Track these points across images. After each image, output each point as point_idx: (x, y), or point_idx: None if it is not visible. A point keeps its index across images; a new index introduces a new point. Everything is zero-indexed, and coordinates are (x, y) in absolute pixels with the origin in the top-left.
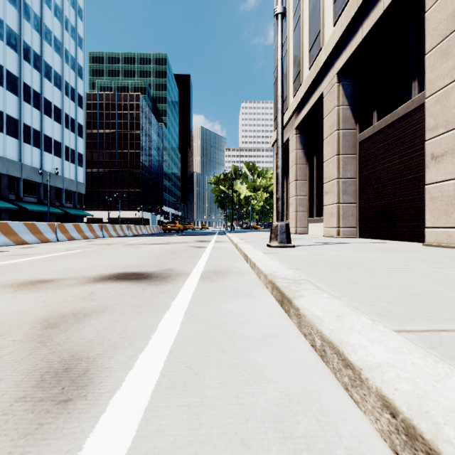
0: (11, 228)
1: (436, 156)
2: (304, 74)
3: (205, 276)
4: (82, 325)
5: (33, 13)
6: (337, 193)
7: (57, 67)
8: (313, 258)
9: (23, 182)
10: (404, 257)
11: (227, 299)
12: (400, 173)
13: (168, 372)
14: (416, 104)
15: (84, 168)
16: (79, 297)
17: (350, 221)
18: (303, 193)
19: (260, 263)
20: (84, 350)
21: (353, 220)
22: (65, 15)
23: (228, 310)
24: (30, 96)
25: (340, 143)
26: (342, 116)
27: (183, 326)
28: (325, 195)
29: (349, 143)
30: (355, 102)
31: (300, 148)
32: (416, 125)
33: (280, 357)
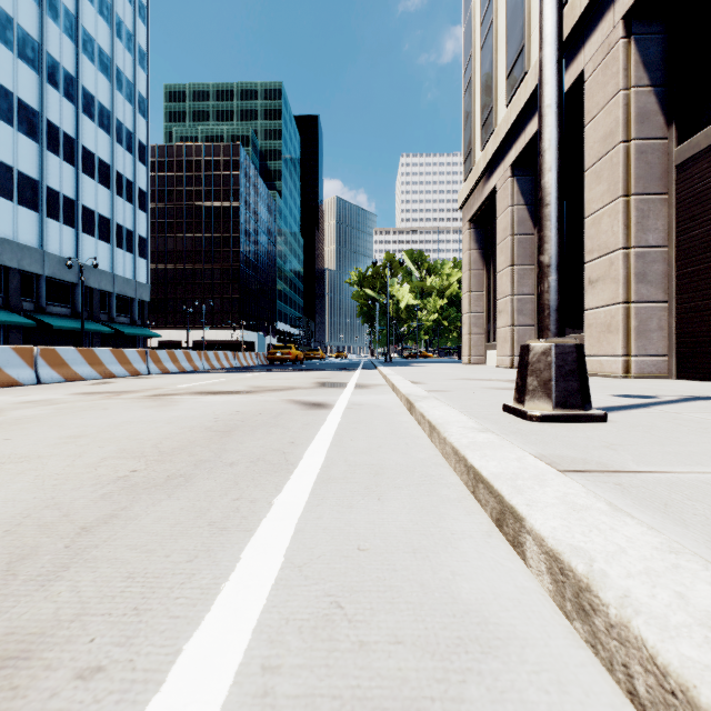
0: None
1: None
2: (533, 51)
3: None
4: None
5: (64, 8)
6: (623, 281)
7: (104, 97)
8: None
9: (48, 282)
10: None
11: None
12: None
13: None
14: None
15: (148, 261)
16: None
17: (655, 342)
18: (526, 289)
19: None
20: None
21: (662, 338)
22: (116, 14)
23: None
24: (59, 142)
25: (630, 171)
26: (635, 111)
27: None
28: (588, 288)
29: (652, 170)
30: (665, 77)
31: (520, 204)
32: None
33: None
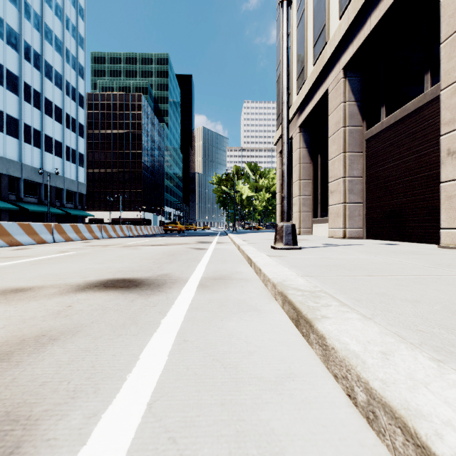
0: (5, 229)
1: (453, 151)
2: (308, 70)
3: (204, 283)
4: (40, 355)
5: (34, 12)
6: (343, 193)
7: (58, 66)
8: (325, 262)
9: (24, 182)
10: (425, 260)
11: (229, 315)
12: (411, 171)
13: (140, 451)
14: (428, 98)
15: (85, 169)
16: (52, 312)
17: (357, 221)
18: (307, 192)
19: (266, 268)
20: (27, 403)
21: (360, 220)
22: (65, 15)
23: (230, 332)
24: (31, 95)
25: (346, 141)
26: (348, 113)
27: (172, 358)
28: (330, 195)
29: (356, 141)
30: (361, 97)
31: (304, 147)
32: (429, 120)
33: (306, 419)
